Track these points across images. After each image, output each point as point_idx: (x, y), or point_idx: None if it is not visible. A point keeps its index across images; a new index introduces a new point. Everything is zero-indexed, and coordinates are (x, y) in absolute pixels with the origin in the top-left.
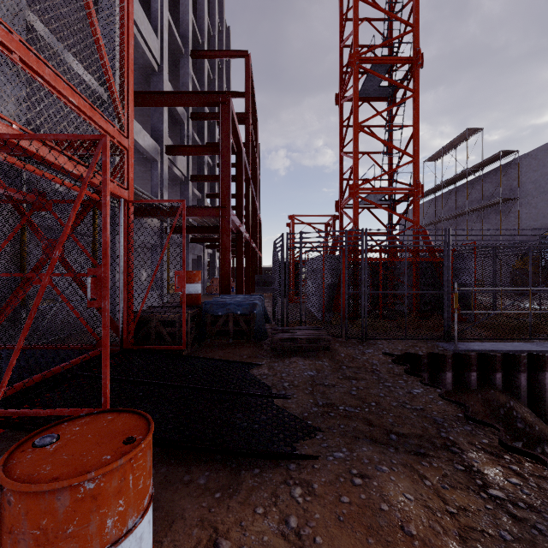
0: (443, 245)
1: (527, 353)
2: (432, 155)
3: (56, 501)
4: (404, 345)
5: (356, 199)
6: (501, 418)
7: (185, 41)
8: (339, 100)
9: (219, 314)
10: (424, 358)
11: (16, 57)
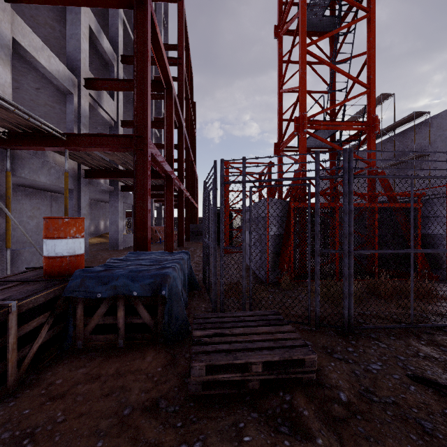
0: None
1: None
2: (348, 119)
3: None
4: (419, 342)
5: (303, 133)
6: None
7: None
8: (278, 32)
9: (97, 297)
10: None
11: None
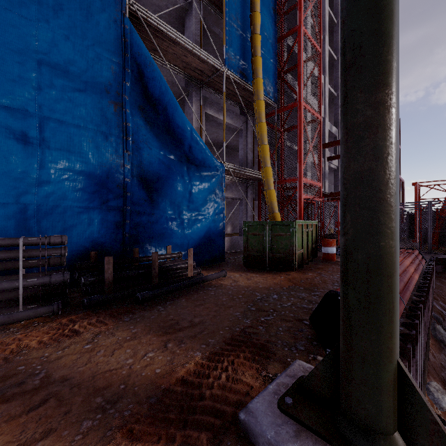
0: None
1: None
2: None
3: (328, 241)
4: None
5: None
6: None
7: (337, 88)
8: None
9: None
10: None
11: (305, 182)
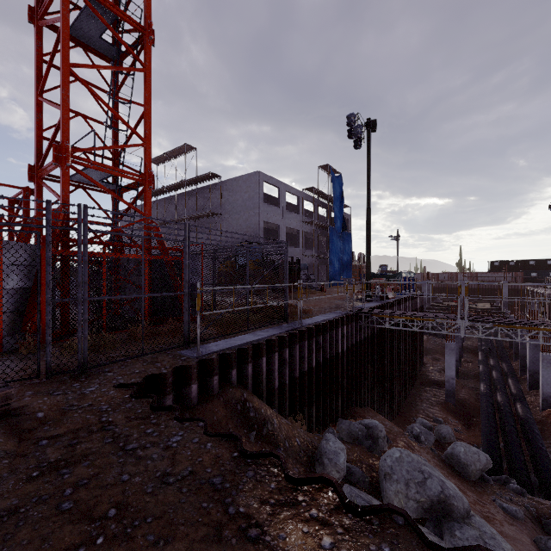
0: (183, 241)
1: (252, 344)
2: (155, 157)
3: None
4: (142, 364)
5: (67, 167)
6: (239, 414)
7: None
8: (36, 18)
9: None
10: (169, 376)
11: None
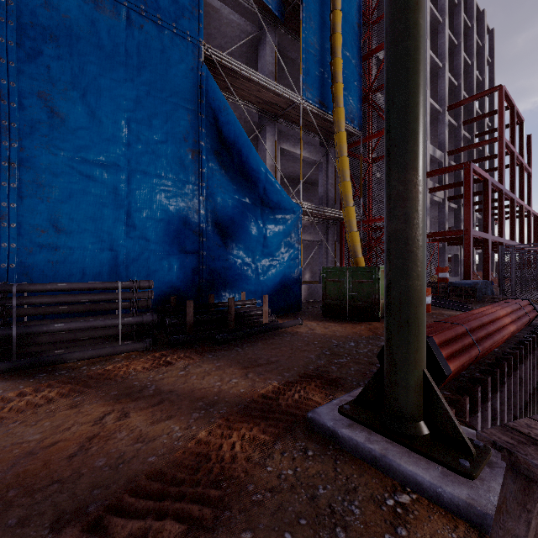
0: None
1: None
2: None
3: None
4: None
5: None
6: None
7: (442, 102)
8: None
9: (456, 287)
10: None
11: None
